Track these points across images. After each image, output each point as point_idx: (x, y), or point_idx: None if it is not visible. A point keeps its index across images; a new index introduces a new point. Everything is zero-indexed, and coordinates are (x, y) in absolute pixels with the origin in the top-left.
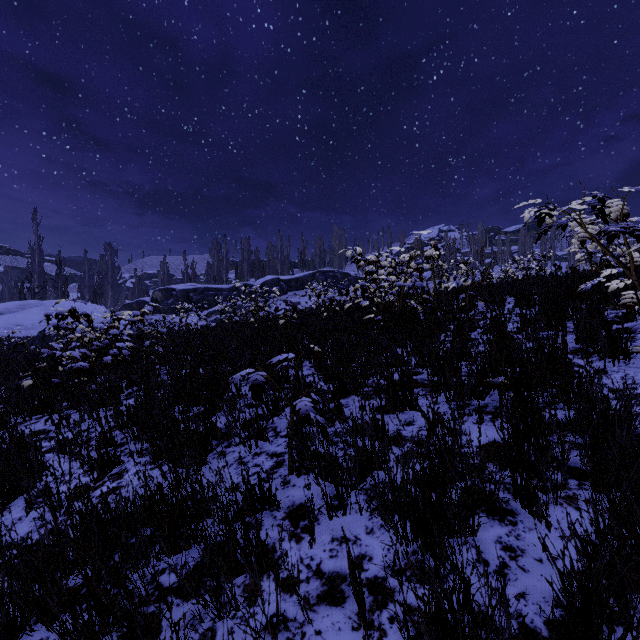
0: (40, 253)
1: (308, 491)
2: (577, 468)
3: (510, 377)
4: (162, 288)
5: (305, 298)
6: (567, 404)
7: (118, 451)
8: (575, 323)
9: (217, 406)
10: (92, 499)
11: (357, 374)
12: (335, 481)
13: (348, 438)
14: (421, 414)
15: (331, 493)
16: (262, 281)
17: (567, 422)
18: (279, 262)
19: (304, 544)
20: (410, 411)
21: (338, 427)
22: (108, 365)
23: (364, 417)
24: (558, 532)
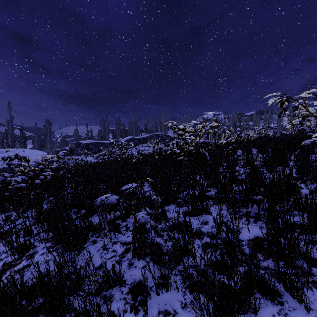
0: (12, 124)
1: (144, 271)
2: (315, 259)
3: (263, 195)
4: (75, 142)
5: (147, 147)
6: (302, 214)
7: (34, 238)
8: (293, 162)
9: (95, 210)
10: (11, 273)
11: (174, 191)
12: (161, 270)
13: (169, 232)
14: (214, 221)
15: (158, 273)
16: (126, 139)
17: (302, 225)
18: (134, 129)
19: (140, 316)
20: (205, 215)
21: (163, 225)
22: (40, 184)
23: (178, 218)
24: (314, 312)
